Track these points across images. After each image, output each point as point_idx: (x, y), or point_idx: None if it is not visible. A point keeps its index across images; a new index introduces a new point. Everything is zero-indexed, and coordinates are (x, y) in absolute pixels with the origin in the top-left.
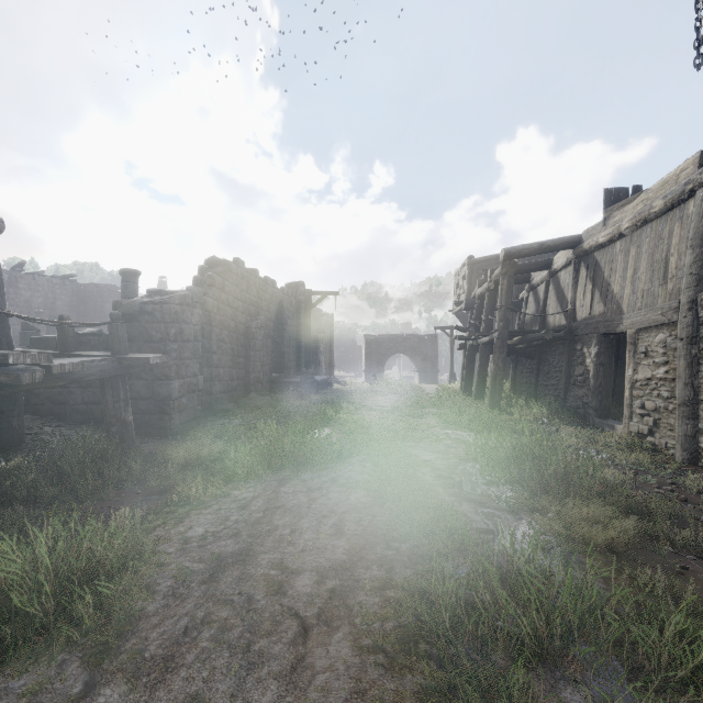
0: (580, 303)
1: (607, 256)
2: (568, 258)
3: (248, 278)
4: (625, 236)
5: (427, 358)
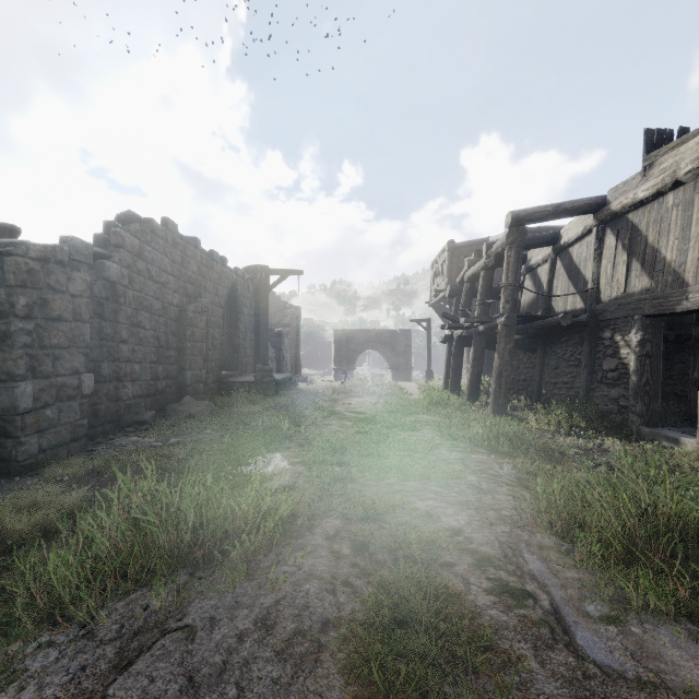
0: (607, 280)
1: (652, 215)
2: (586, 226)
3: (184, 247)
4: (683, 184)
5: (401, 354)
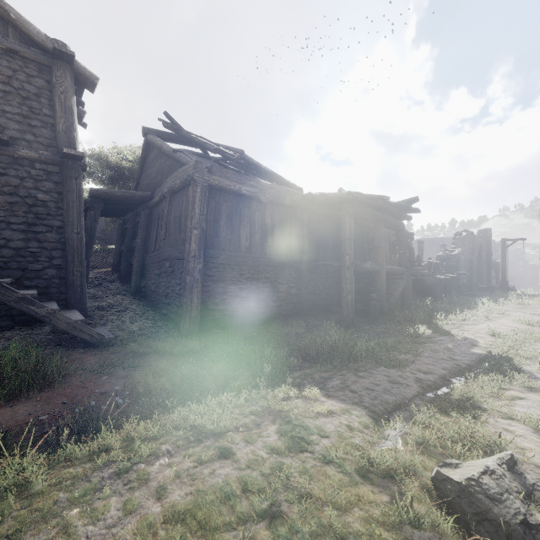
0: None
1: None
2: None
3: (470, 237)
4: None
5: None
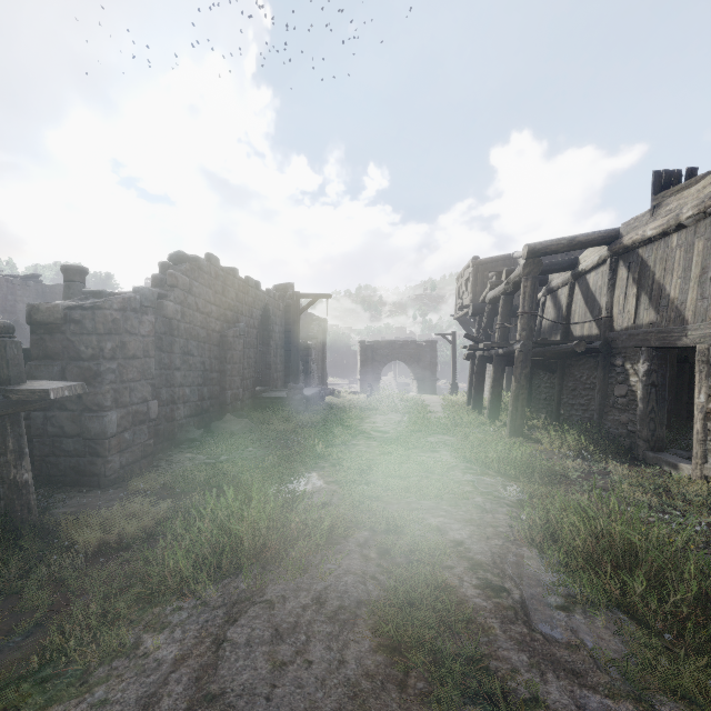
0: (619, 310)
1: (659, 252)
2: (601, 256)
3: (225, 278)
4: (686, 227)
5: (426, 366)
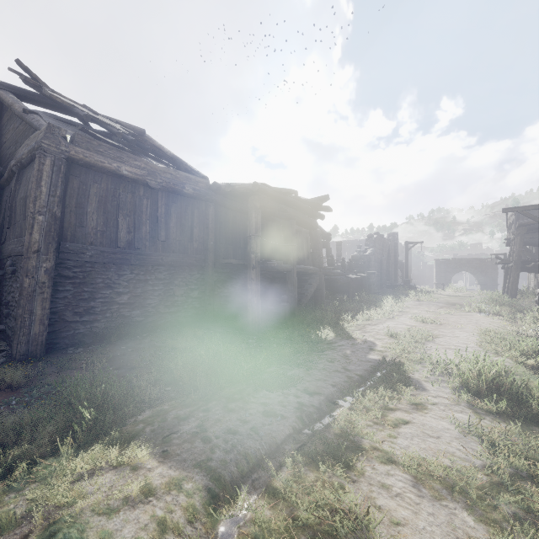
0: None
1: None
2: None
3: (380, 239)
4: None
5: (487, 275)
